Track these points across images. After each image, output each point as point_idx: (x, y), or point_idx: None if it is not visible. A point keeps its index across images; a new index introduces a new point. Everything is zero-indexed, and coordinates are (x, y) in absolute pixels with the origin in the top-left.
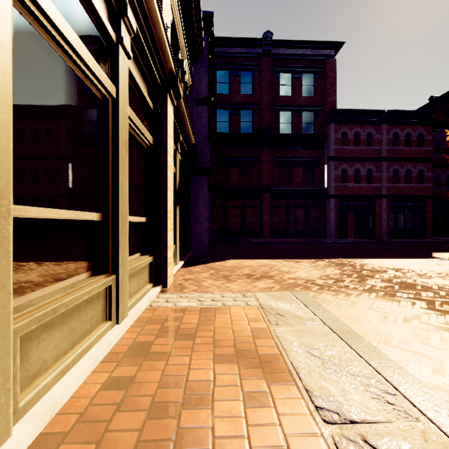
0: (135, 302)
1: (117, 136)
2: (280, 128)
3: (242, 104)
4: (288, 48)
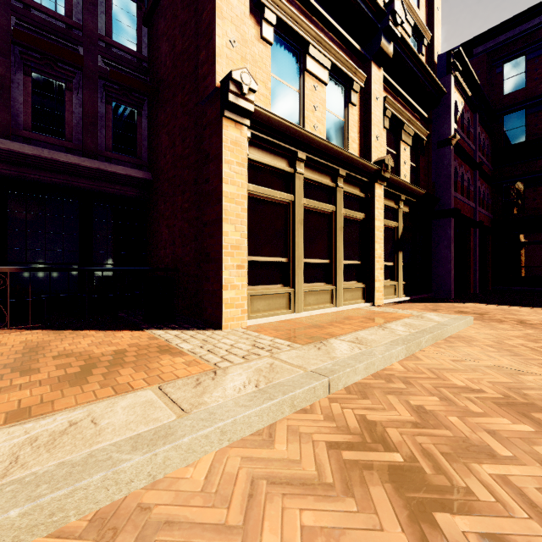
0: (348, 304)
1: (336, 227)
2: None
3: None
4: None
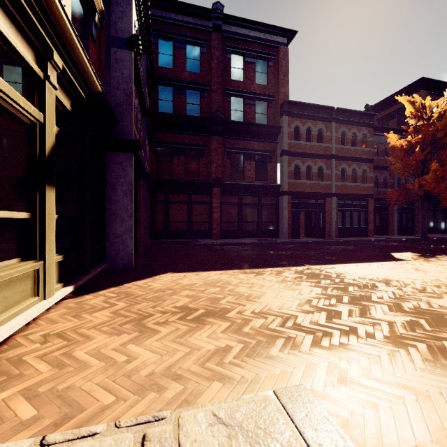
0: None
1: None
2: (232, 115)
3: (188, 83)
4: (240, 26)
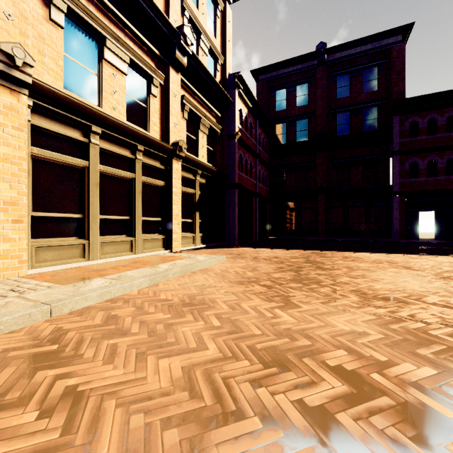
0: (148, 251)
1: (135, 190)
2: (338, 130)
3: (297, 116)
4: (344, 50)
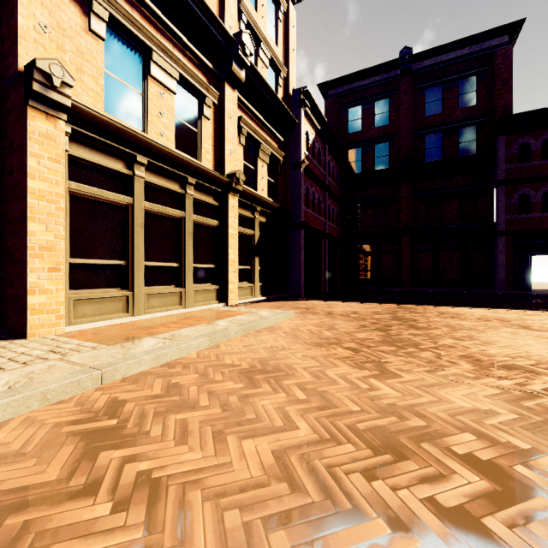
0: (200, 305)
1: (185, 232)
2: (426, 155)
3: (375, 139)
4: (435, 56)
